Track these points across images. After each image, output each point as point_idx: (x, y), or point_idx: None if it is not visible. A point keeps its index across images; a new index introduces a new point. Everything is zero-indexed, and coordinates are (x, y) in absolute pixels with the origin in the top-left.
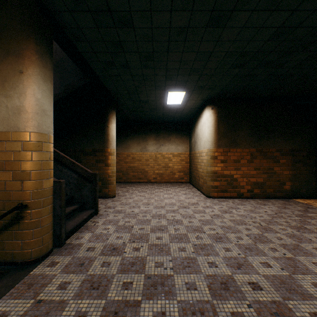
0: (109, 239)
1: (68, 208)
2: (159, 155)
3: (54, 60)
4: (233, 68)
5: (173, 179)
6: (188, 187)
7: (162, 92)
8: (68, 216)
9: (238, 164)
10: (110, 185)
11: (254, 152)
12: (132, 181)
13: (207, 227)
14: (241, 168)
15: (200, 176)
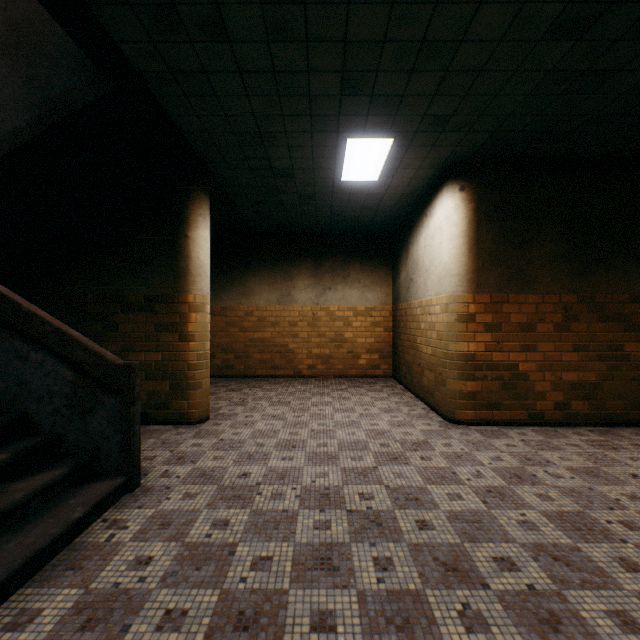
0: (132, 631)
1: (26, 482)
2: (321, 313)
3: (8, 26)
4: (553, 40)
5: (355, 369)
6: (394, 391)
7: (331, 139)
8: (16, 514)
9: (530, 334)
10: (192, 390)
11: (574, 304)
12: (259, 373)
13: (487, 554)
14: (540, 346)
15: (426, 364)
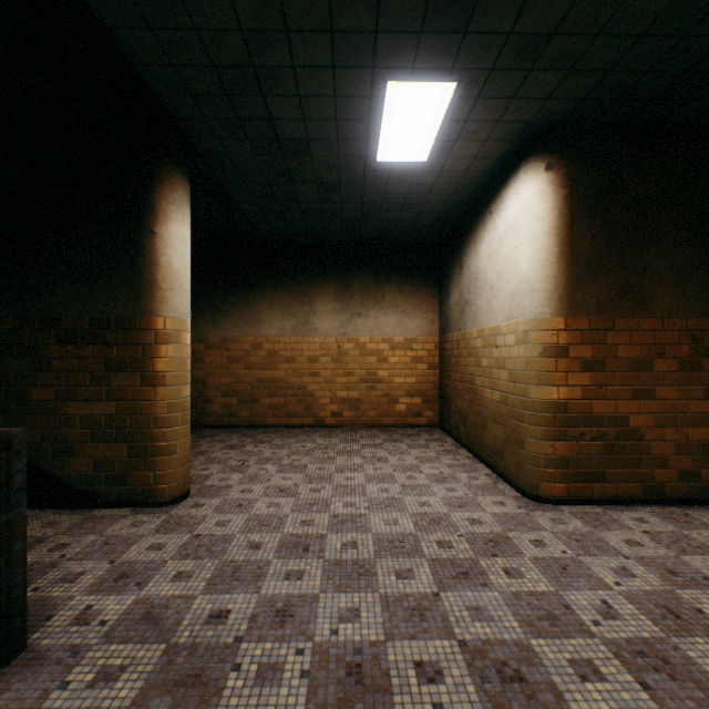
0: None
1: None
2: (349, 346)
3: None
4: None
5: (392, 417)
6: (444, 448)
7: (363, 83)
8: None
9: (646, 375)
10: (161, 457)
11: (706, 332)
12: (270, 422)
13: None
14: (658, 392)
15: (491, 414)
